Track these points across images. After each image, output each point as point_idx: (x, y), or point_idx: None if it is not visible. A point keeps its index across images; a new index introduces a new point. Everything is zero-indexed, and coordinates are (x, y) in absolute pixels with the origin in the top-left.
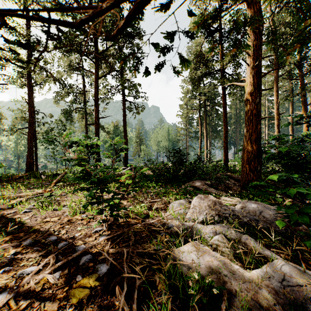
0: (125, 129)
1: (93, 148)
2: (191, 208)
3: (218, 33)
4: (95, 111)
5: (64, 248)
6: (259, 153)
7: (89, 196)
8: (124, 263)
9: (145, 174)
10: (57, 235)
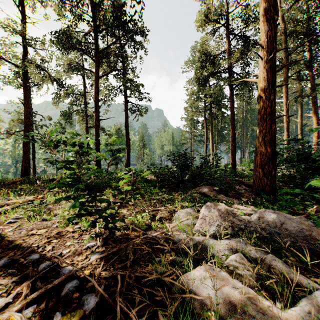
0: (127, 131)
1: (83, 148)
2: (200, 218)
3: (226, 30)
4: (96, 112)
5: (46, 271)
6: (273, 156)
7: (73, 208)
8: (117, 297)
9: (146, 179)
10: (41, 253)
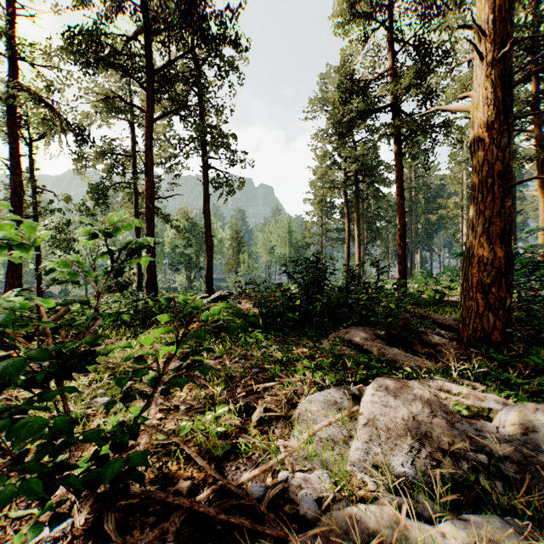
0: (208, 221)
1: None
2: (363, 424)
3: (388, 33)
4: (147, 184)
5: None
6: (507, 266)
7: None
8: None
9: (225, 329)
10: None
